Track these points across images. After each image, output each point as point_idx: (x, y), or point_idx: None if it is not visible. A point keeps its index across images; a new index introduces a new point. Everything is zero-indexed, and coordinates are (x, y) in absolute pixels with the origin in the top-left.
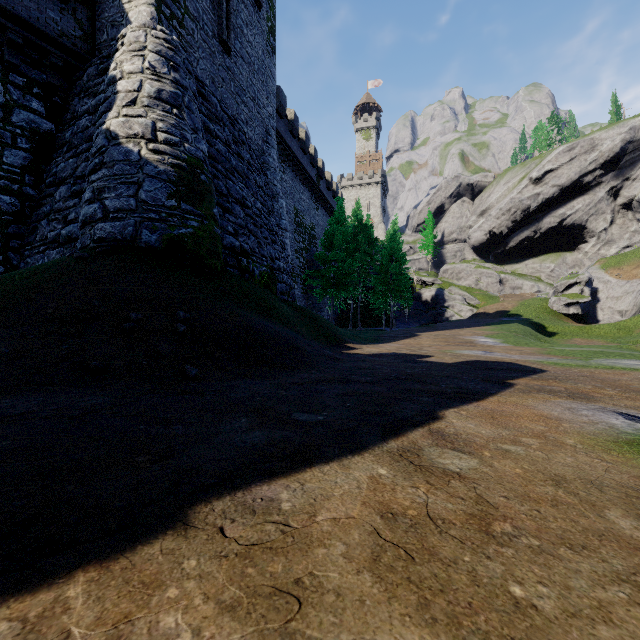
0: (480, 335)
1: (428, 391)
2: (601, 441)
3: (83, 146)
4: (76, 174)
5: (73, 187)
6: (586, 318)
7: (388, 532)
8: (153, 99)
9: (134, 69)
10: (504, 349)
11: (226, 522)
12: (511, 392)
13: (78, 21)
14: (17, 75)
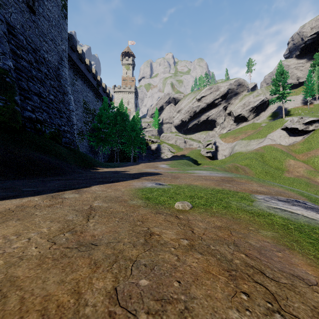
0: (164, 164)
1: (101, 181)
2: (133, 189)
3: None
4: None
5: None
6: (214, 158)
7: (14, 209)
8: None
9: None
10: (165, 168)
11: None
12: (134, 180)
13: None
14: None
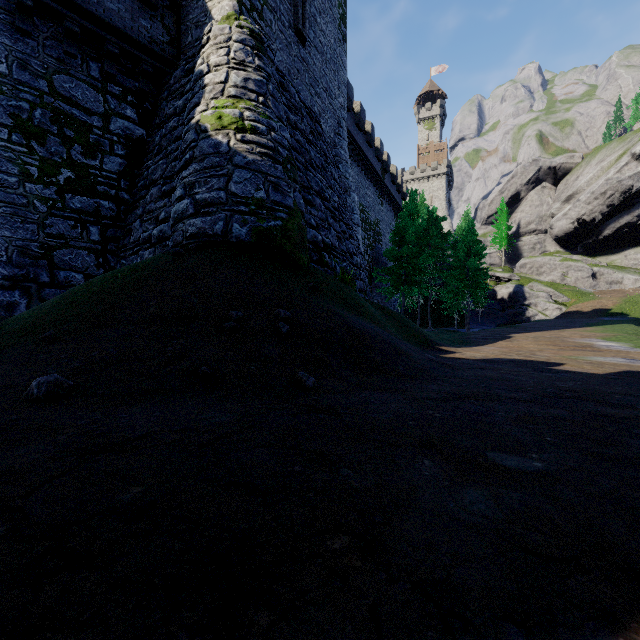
0: (593, 337)
1: (639, 419)
2: None
3: (172, 147)
4: (166, 175)
5: (163, 187)
6: None
7: None
8: (239, 89)
9: (220, 61)
10: None
11: None
12: None
13: (166, 27)
14: (114, 85)
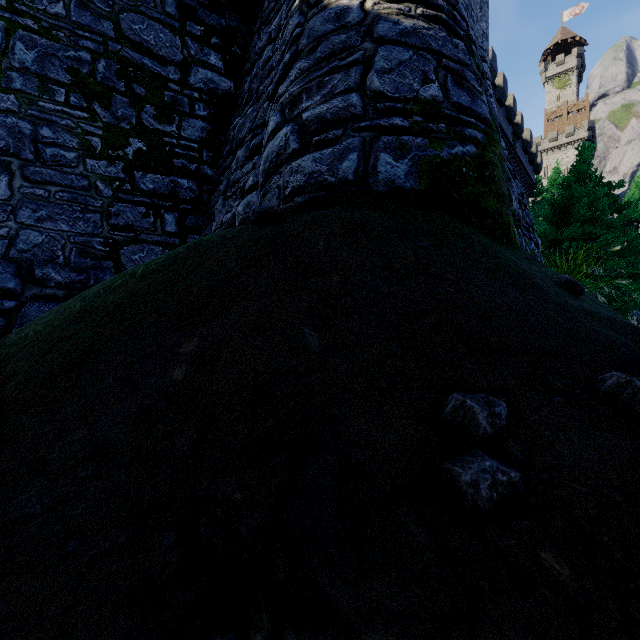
0: None
1: None
2: None
3: (264, 83)
4: (255, 124)
5: (252, 142)
6: None
7: None
8: None
9: None
10: None
11: None
12: None
13: None
14: (194, 24)
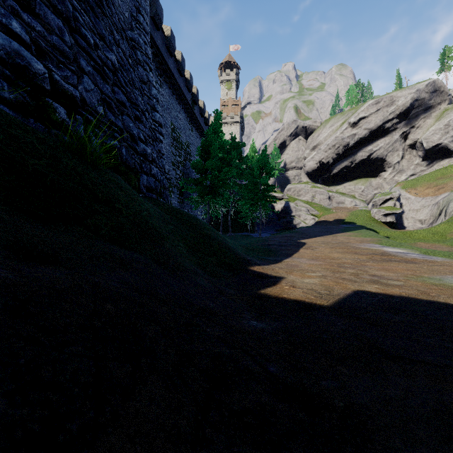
0: (370, 243)
1: None
2: None
3: None
4: None
5: None
6: (396, 225)
7: None
8: None
9: None
10: None
11: None
12: None
13: None
14: None
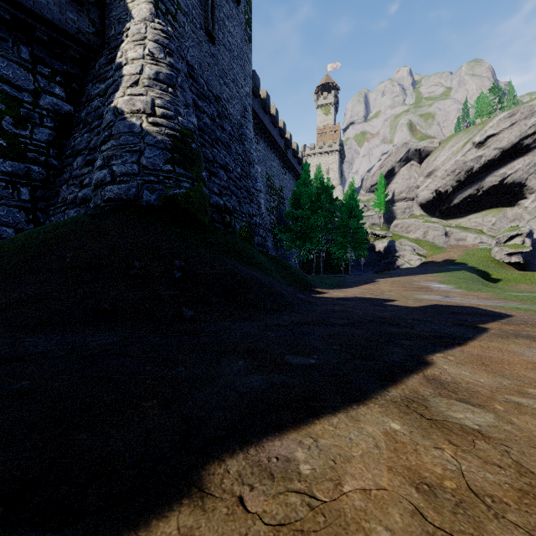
0: (433, 281)
1: (406, 334)
2: None
3: (95, 123)
4: (90, 146)
5: (87, 157)
6: (527, 266)
7: (433, 513)
8: (152, 80)
9: (136, 56)
10: (460, 294)
11: (244, 489)
12: (489, 337)
13: (91, 20)
14: (43, 67)
